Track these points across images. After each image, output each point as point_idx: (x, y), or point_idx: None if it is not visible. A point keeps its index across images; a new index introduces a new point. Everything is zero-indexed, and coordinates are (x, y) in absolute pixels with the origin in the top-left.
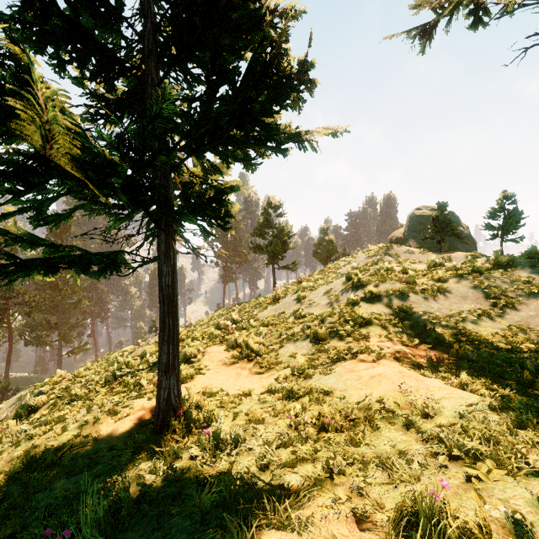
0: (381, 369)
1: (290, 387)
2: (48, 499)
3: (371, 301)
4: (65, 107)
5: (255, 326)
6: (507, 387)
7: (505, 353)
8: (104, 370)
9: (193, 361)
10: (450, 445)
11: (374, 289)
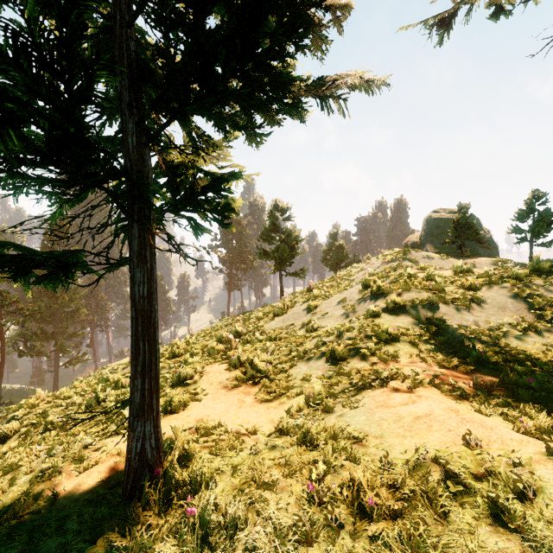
0: (424, 404)
1: (307, 430)
2: None
3: (395, 312)
4: None
5: (261, 339)
6: None
7: None
8: (91, 390)
9: (188, 383)
10: None
11: (397, 298)
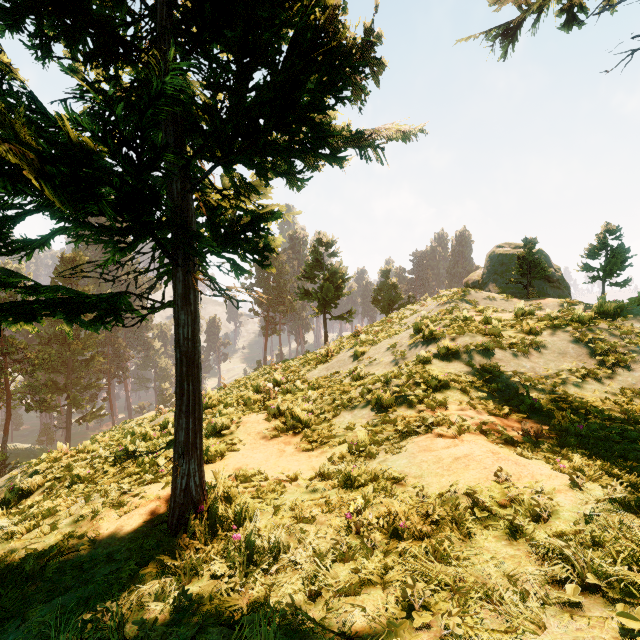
0: (466, 447)
1: (348, 472)
2: (19, 632)
3: (447, 358)
4: (1, 56)
5: (303, 389)
6: (632, 472)
7: (621, 425)
8: (117, 444)
9: (225, 434)
10: (583, 568)
11: (450, 343)
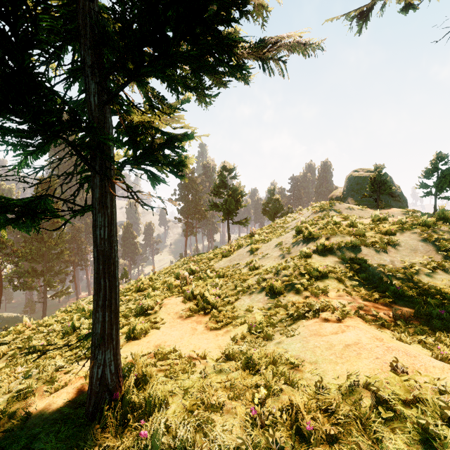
0: (352, 334)
1: (249, 356)
2: None
3: (324, 253)
4: None
5: (212, 276)
6: None
7: None
8: (70, 319)
9: (150, 313)
10: None
11: (325, 242)
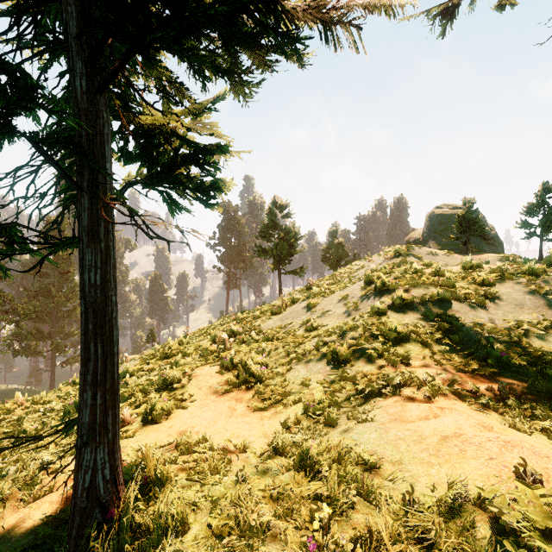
0: (450, 420)
1: (306, 452)
2: None
3: (402, 309)
4: None
5: (258, 339)
6: None
7: None
8: (76, 393)
9: (175, 388)
10: None
11: (404, 294)
